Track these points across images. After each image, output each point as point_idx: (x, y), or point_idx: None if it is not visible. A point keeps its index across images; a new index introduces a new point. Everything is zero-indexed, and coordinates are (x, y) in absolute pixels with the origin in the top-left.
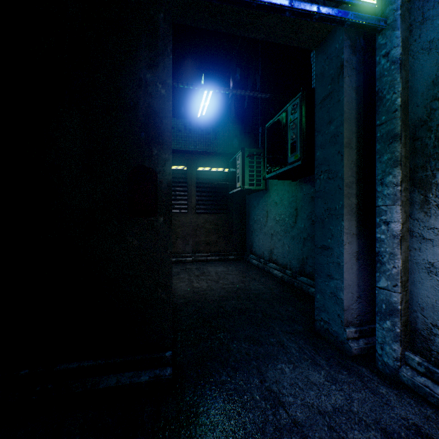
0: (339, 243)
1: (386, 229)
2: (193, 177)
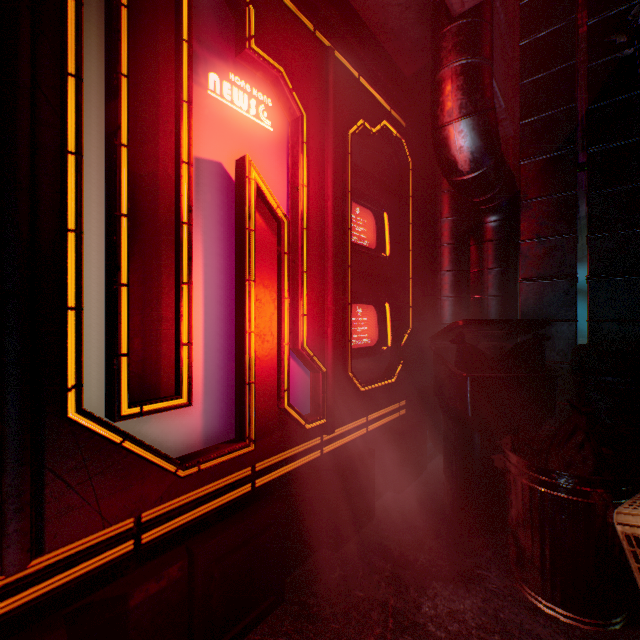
0: None
1: None
2: None
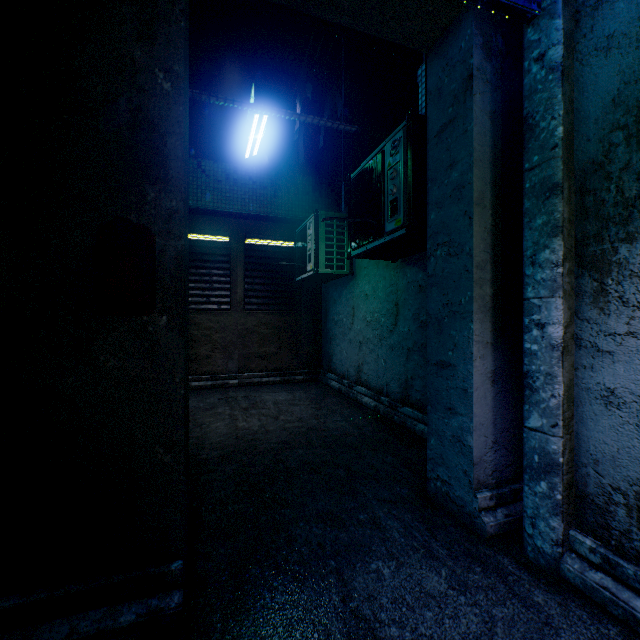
0: (467, 357)
1: (540, 335)
2: (239, 254)
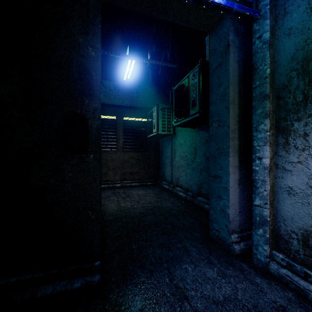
0: (227, 173)
1: (259, 163)
2: (121, 124)
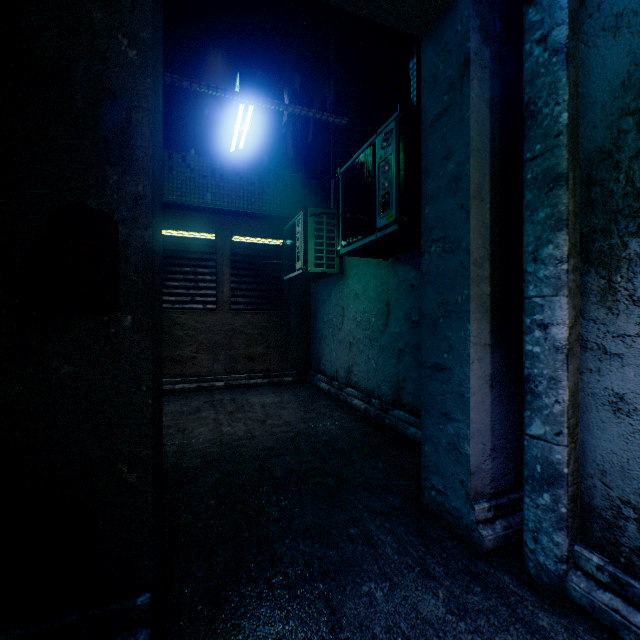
0: (463, 360)
1: (543, 337)
2: (226, 252)
